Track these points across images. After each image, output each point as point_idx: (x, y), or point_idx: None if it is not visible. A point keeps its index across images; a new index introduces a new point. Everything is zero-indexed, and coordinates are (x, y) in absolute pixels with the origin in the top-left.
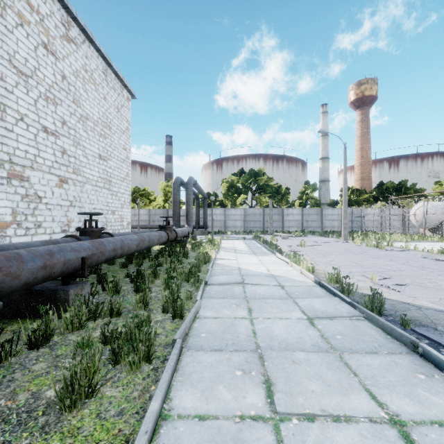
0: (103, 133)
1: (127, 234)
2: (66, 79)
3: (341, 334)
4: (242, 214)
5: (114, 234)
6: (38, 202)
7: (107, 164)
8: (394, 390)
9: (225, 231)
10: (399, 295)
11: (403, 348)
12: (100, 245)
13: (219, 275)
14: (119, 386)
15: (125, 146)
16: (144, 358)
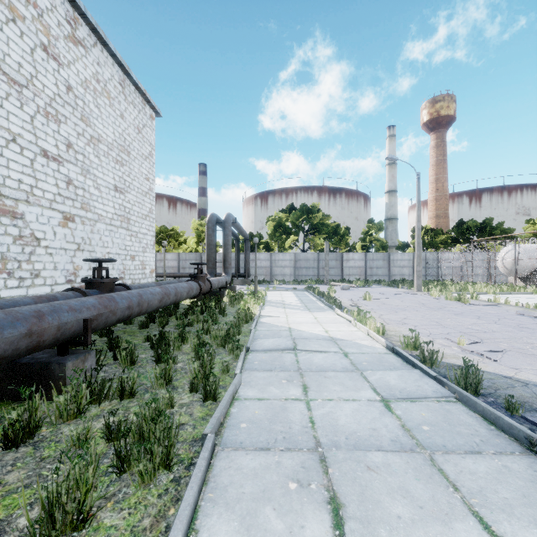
0: (119, 159)
1: (149, 286)
2: (72, 91)
3: (429, 423)
4: (292, 259)
5: (132, 286)
6: (35, 246)
7: (125, 198)
8: (513, 515)
9: (272, 280)
10: (496, 365)
11: (515, 445)
12: (110, 301)
13: (264, 337)
14: (124, 509)
15: (147, 175)
16: (162, 462)
